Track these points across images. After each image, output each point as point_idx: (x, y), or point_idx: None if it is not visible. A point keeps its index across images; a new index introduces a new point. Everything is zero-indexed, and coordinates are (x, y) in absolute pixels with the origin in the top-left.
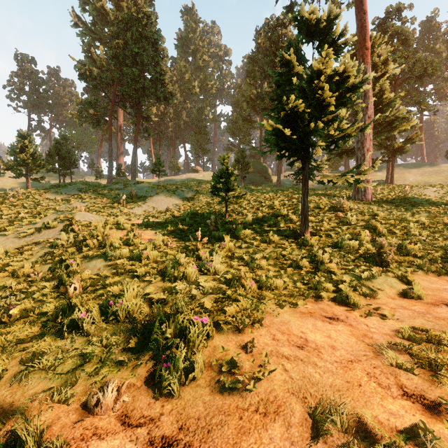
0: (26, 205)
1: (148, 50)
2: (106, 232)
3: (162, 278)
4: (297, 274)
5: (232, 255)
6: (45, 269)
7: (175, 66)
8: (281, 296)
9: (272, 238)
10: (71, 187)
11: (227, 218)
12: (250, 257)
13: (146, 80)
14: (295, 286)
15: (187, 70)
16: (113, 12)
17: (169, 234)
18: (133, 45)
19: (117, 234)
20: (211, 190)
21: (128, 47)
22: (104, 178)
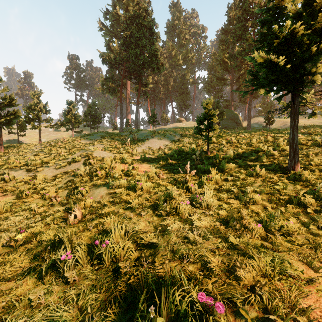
0: (67, 147)
1: (146, 34)
2: (112, 165)
3: (154, 212)
4: (302, 213)
5: (219, 187)
6: (65, 193)
7: (165, 47)
8: (299, 245)
9: (259, 172)
10: (96, 135)
11: (209, 154)
12: (239, 191)
13: (145, 57)
14: (308, 230)
15: (173, 48)
16: (123, 15)
17: (161, 167)
18: (136, 33)
19: (119, 167)
20: (193, 133)
21: (133, 36)
22: (118, 130)
